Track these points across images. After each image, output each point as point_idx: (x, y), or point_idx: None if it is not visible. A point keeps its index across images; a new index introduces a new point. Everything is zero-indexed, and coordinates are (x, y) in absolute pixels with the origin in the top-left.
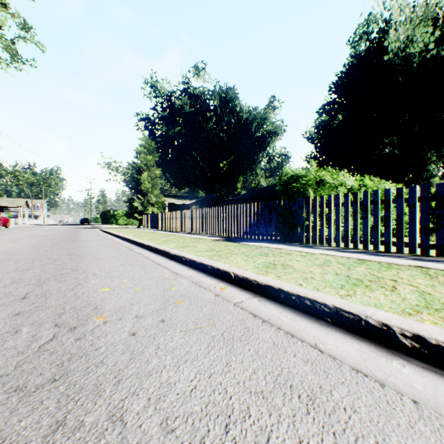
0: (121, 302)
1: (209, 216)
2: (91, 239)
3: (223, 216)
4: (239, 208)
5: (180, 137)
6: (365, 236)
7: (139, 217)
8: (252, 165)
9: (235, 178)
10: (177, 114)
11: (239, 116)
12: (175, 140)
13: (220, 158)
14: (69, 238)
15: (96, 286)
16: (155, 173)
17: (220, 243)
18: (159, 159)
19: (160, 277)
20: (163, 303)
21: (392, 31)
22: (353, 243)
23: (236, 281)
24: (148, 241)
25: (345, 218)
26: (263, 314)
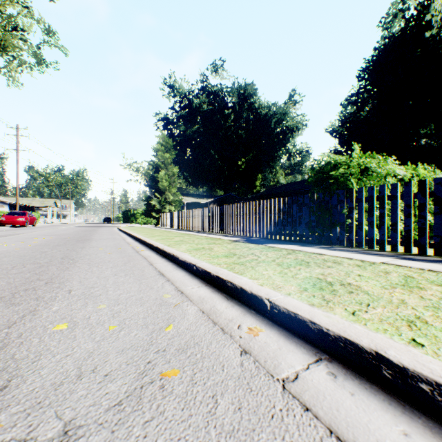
0: (64, 365)
1: (228, 213)
2: (102, 239)
3: (243, 214)
4: (262, 204)
5: (197, 136)
6: (439, 238)
7: (157, 216)
8: (272, 162)
9: (254, 176)
10: (195, 112)
11: (258, 112)
12: (193, 139)
13: (239, 156)
14: (80, 237)
15: (51, 318)
16: (172, 171)
17: (241, 245)
18: (178, 159)
19: (156, 299)
20: (139, 375)
21: (437, 1)
22: (418, 248)
23: (275, 315)
24: (159, 241)
25: (405, 214)
26: (366, 441)
